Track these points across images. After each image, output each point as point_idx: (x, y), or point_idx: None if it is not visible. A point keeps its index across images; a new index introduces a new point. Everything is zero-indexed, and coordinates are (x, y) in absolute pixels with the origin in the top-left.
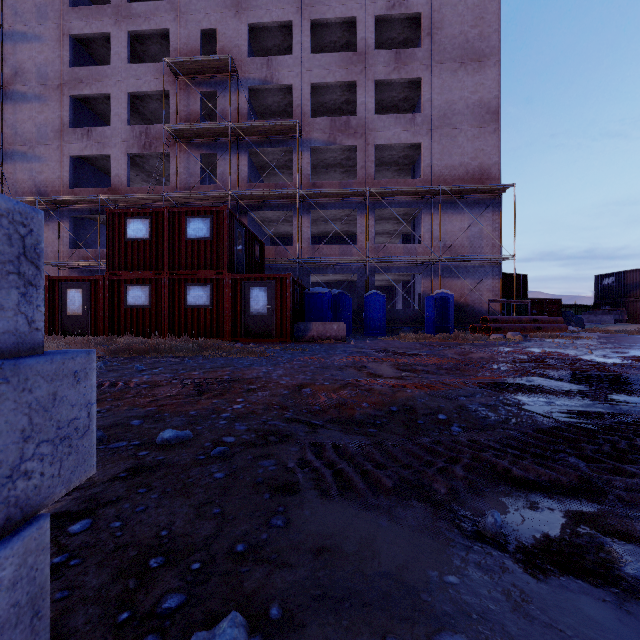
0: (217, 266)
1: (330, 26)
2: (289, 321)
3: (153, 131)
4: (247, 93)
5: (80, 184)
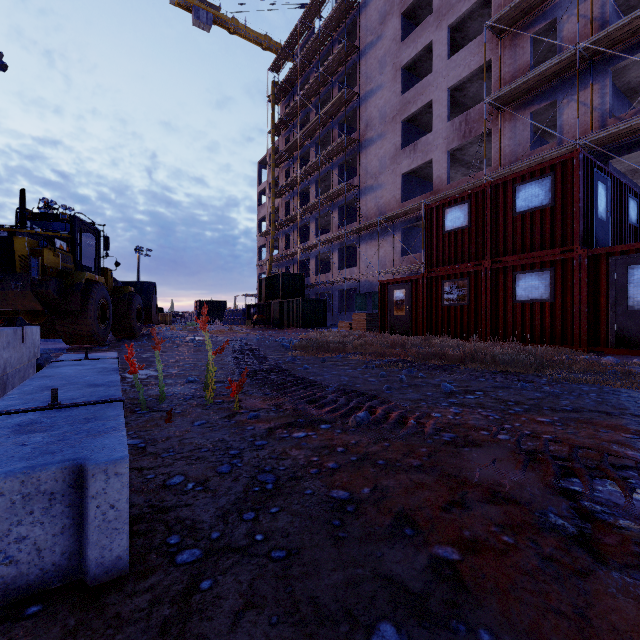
0: (561, 242)
1: None
2: None
3: (473, 114)
4: None
5: (408, 197)
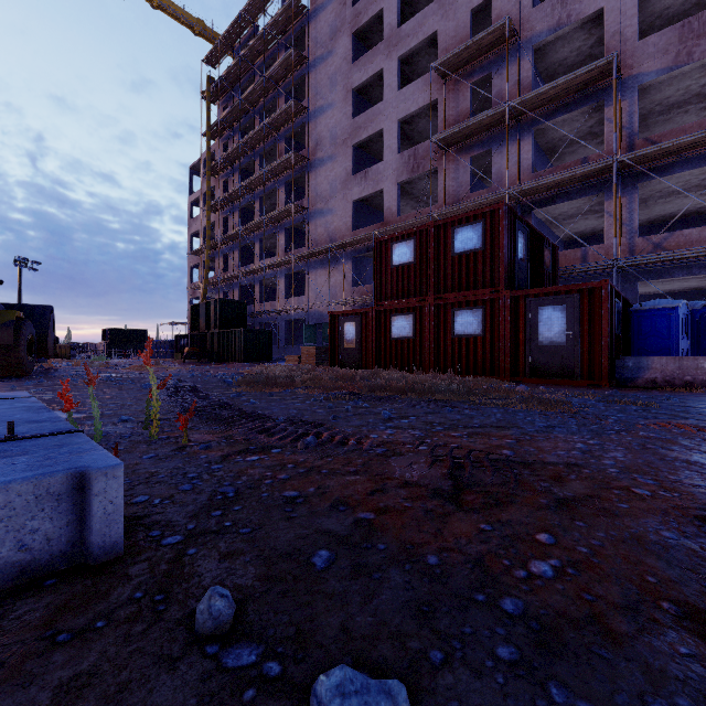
0: (490, 283)
1: None
2: (605, 354)
3: (421, 150)
4: (531, 56)
5: (360, 226)
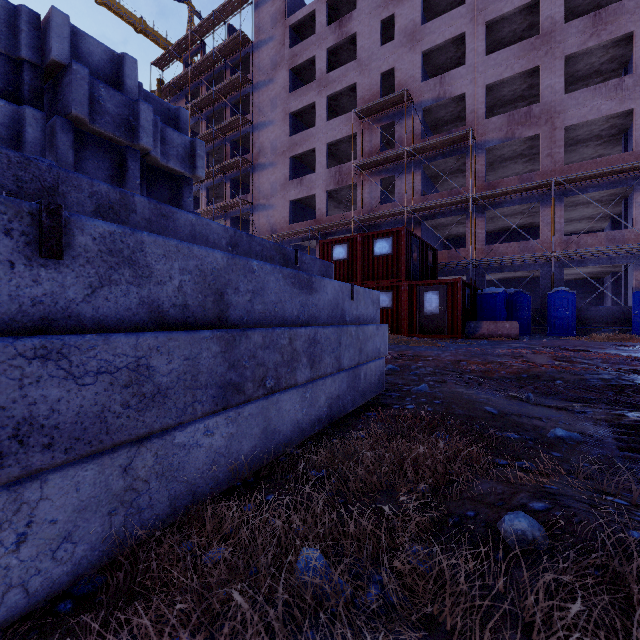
0: (397, 276)
1: (508, 18)
2: (459, 320)
3: (344, 169)
4: (421, 115)
5: (295, 219)
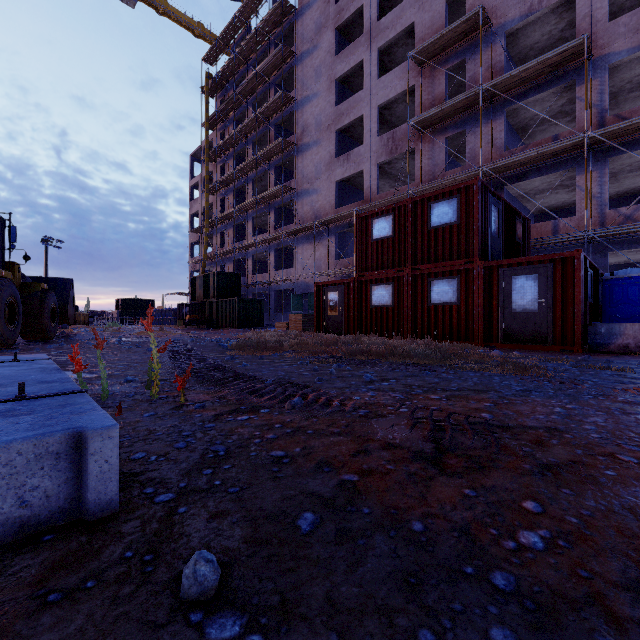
0: (465, 254)
1: None
2: (577, 321)
3: (398, 133)
4: (503, 41)
5: (342, 204)
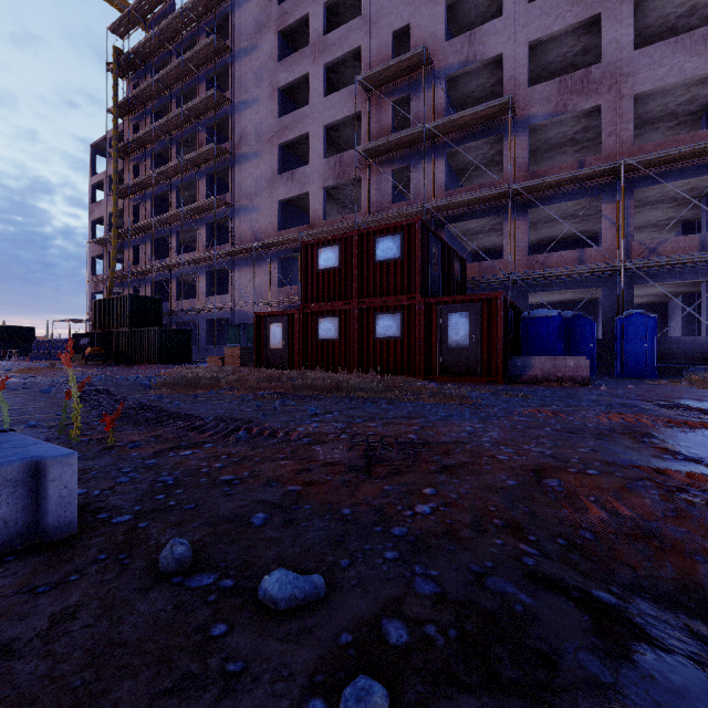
0: (408, 290)
1: None
2: (500, 355)
3: (346, 158)
4: (444, 85)
5: (286, 226)
